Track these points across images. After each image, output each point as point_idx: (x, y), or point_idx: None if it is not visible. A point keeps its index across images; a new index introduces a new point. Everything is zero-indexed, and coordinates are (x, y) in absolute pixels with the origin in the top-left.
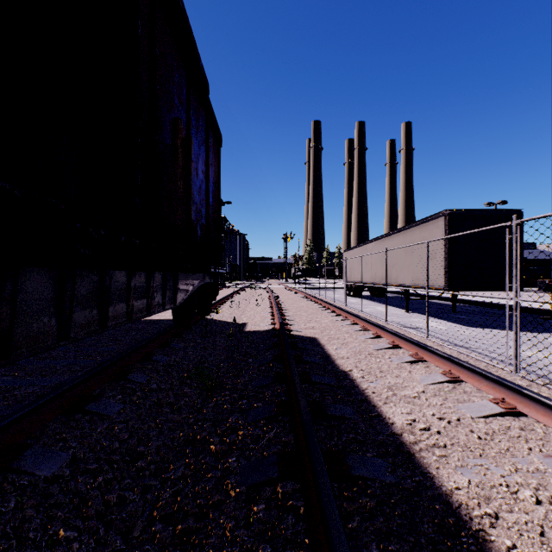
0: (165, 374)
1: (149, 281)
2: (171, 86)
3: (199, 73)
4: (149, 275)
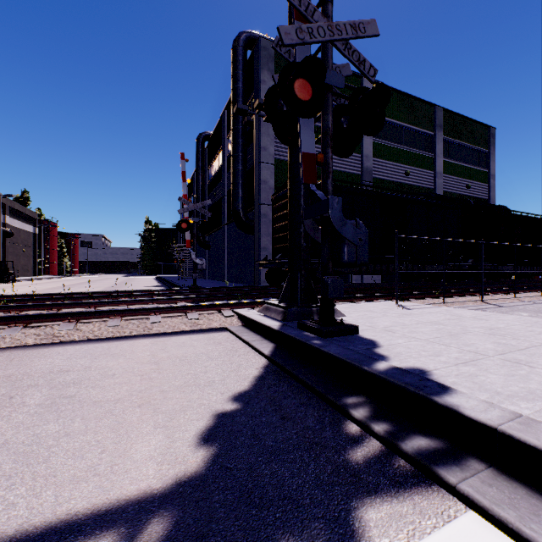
0: None
1: (539, 268)
2: None
3: None
4: (539, 267)
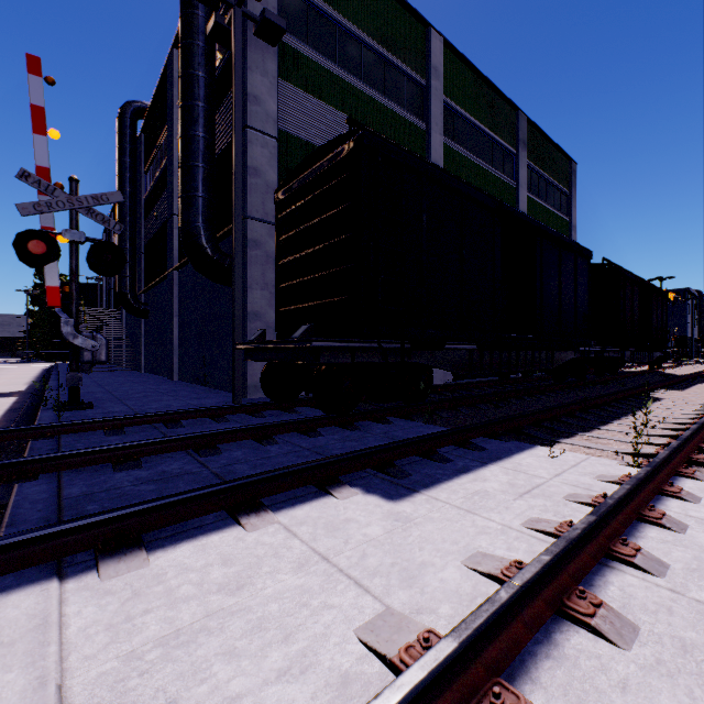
0: (651, 376)
1: (649, 354)
2: (653, 307)
3: (660, 292)
4: (649, 352)
